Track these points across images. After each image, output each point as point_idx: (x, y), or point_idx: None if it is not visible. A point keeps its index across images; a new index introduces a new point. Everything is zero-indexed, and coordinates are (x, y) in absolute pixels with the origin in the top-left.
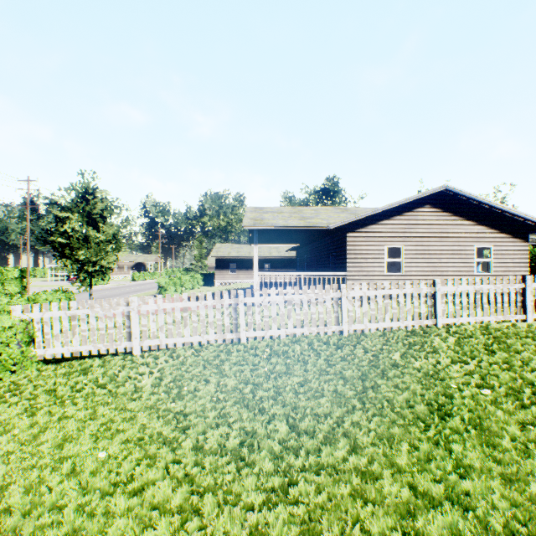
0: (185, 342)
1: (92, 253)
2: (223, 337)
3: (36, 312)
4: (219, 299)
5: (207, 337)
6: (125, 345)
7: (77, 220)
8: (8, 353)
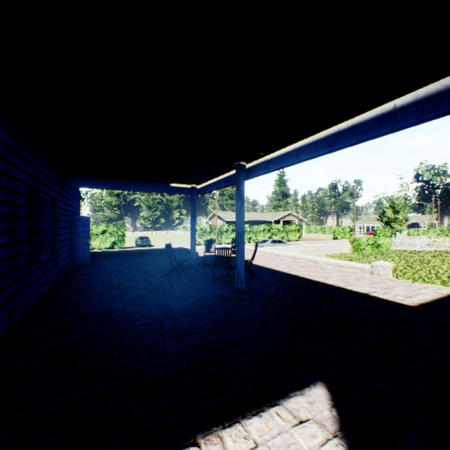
0: (432, 249)
1: (396, 223)
2: (445, 249)
3: (391, 239)
4: (444, 239)
5: (440, 249)
6: (414, 248)
7: (390, 212)
8: (387, 247)
